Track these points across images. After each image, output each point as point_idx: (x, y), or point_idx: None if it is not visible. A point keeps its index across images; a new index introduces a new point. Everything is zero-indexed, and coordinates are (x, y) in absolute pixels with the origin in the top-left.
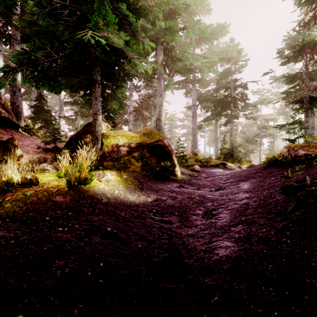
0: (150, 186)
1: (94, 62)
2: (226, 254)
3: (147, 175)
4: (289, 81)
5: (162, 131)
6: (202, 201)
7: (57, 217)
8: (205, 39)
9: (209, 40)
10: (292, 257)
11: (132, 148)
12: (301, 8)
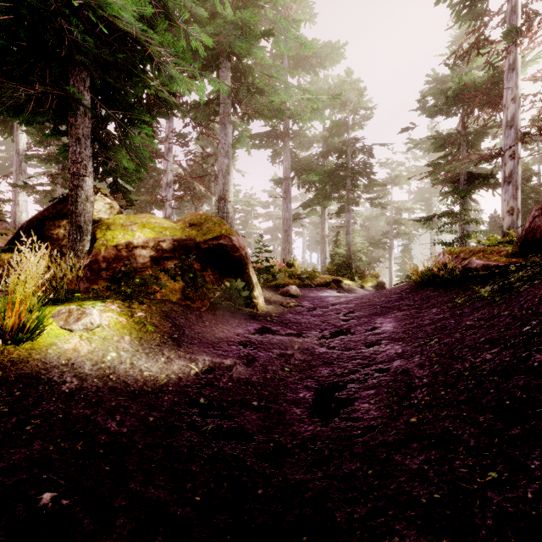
0: (200, 333)
1: (72, 57)
2: None
3: (194, 307)
4: (439, 147)
5: (230, 220)
6: (310, 364)
7: None
8: (305, 64)
9: (312, 67)
10: None
11: (163, 252)
12: (460, 25)
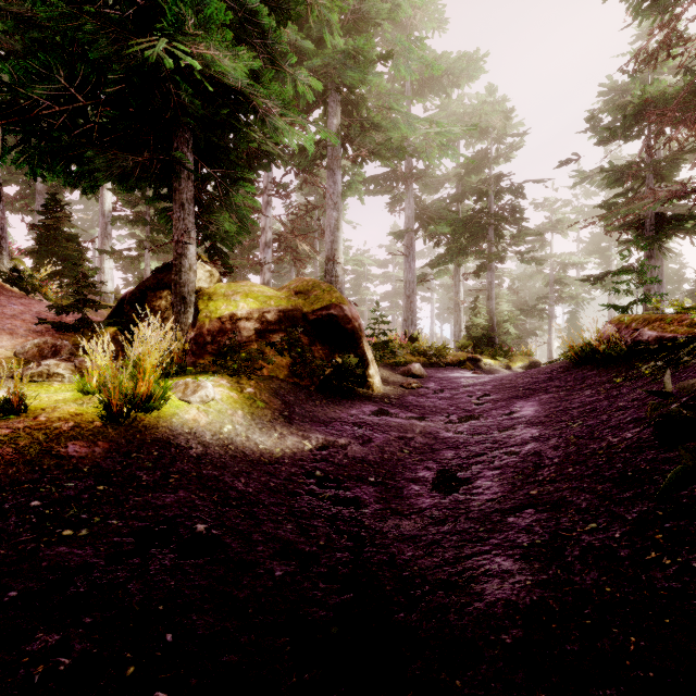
0: (311, 412)
1: (177, 119)
2: (503, 596)
3: (303, 385)
4: (614, 182)
5: (339, 285)
6: (432, 448)
7: (63, 500)
8: (433, 85)
9: (442, 87)
10: (690, 612)
11: (269, 324)
12: (640, 21)
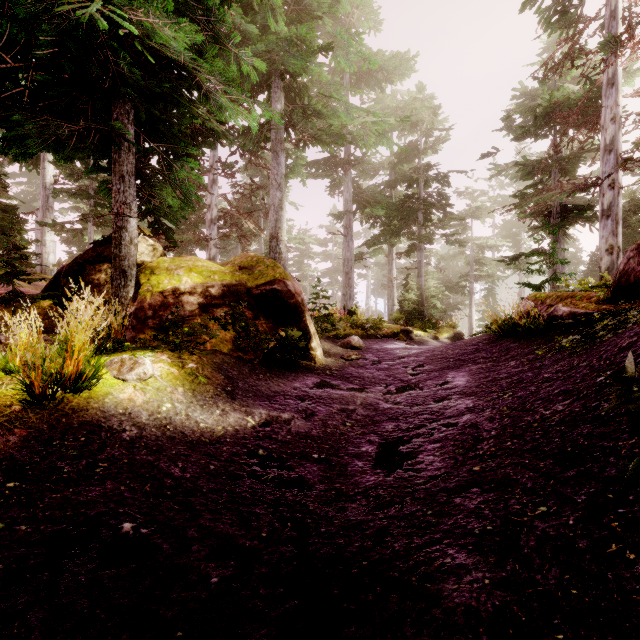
0: (254, 387)
1: (116, 89)
2: (462, 599)
3: (247, 359)
4: (526, 174)
5: (283, 262)
6: (373, 420)
7: None
8: (369, 80)
9: (377, 82)
10: None
11: (212, 299)
12: (550, 33)
